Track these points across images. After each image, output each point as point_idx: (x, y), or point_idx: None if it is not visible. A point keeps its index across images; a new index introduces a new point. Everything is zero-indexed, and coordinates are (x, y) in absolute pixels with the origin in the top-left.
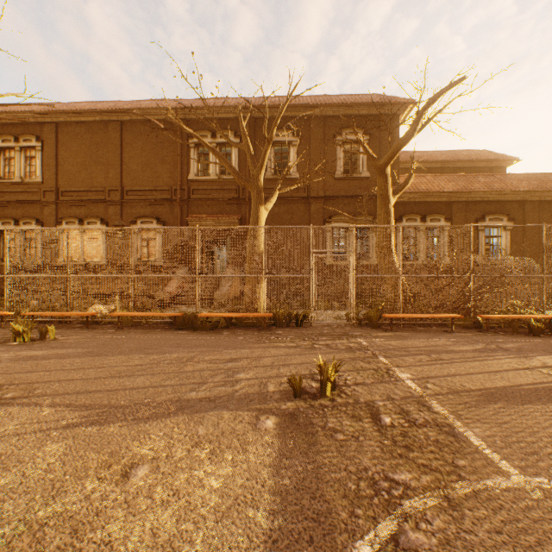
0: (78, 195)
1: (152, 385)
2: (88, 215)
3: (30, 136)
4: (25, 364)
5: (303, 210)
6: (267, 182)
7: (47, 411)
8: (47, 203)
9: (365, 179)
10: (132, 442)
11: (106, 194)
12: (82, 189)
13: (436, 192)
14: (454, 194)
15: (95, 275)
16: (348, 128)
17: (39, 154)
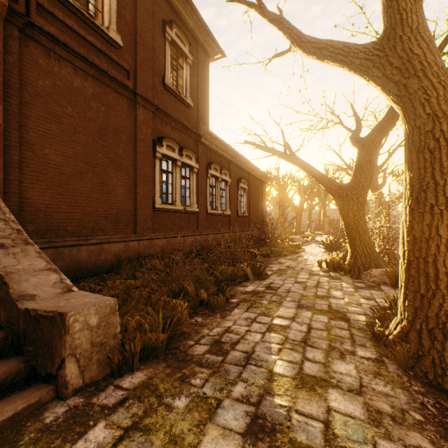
0: None
1: None
2: None
3: None
4: None
5: (125, 108)
6: (56, 2)
7: None
8: None
9: (188, 107)
10: None
11: None
12: None
13: (230, 150)
14: (235, 156)
15: None
16: (179, 28)
17: None
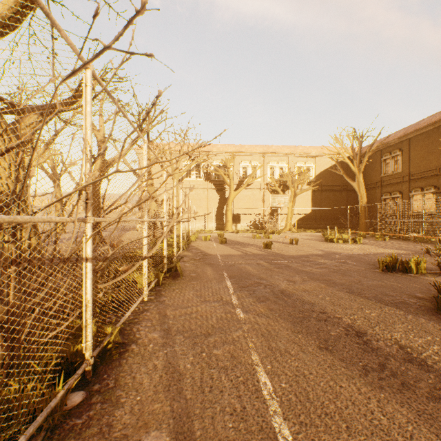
0: (419, 175)
1: (397, 248)
2: (425, 185)
3: (395, 150)
4: (374, 243)
5: None
6: None
7: (372, 246)
8: (403, 182)
9: None
10: (381, 249)
11: (436, 171)
12: (422, 171)
13: None
14: None
15: (407, 220)
16: None
17: (399, 158)
